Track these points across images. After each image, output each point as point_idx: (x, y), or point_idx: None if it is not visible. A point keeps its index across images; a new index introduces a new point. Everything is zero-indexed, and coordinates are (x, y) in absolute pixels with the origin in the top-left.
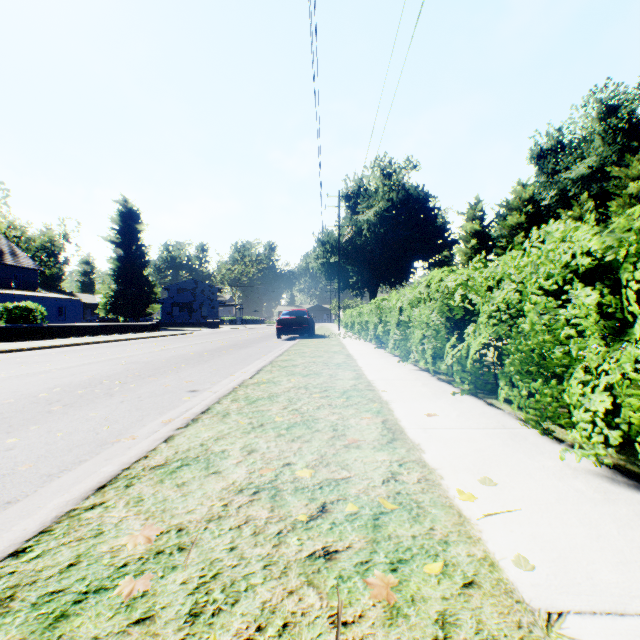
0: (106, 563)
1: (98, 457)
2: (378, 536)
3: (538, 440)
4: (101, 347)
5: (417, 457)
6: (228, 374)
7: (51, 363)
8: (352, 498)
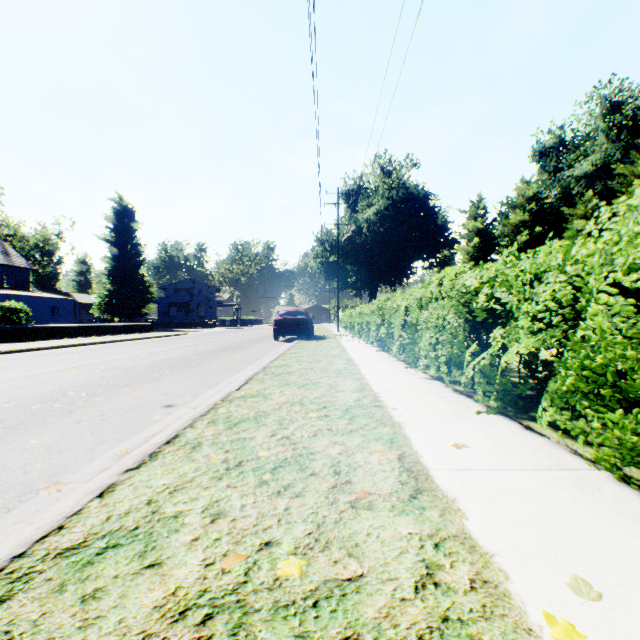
0: None
1: (5, 518)
2: None
3: (617, 491)
4: (86, 350)
5: (458, 528)
6: (214, 383)
7: (21, 369)
8: (369, 635)
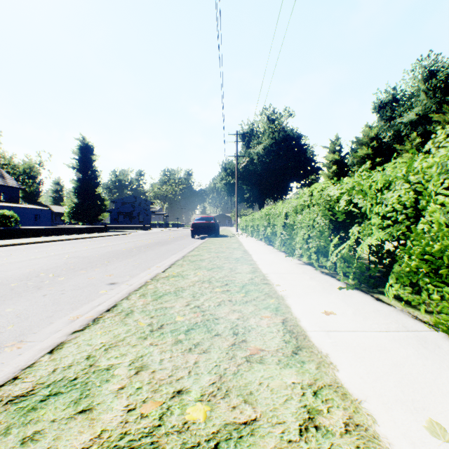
0: None
1: None
2: None
3: None
4: (57, 244)
5: (332, 379)
6: (147, 267)
7: (8, 257)
8: None
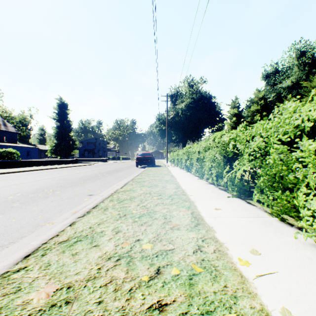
0: (17, 314)
1: (32, 234)
2: (192, 292)
3: (279, 224)
4: (47, 171)
5: (212, 235)
6: (110, 186)
7: (19, 180)
8: (175, 263)
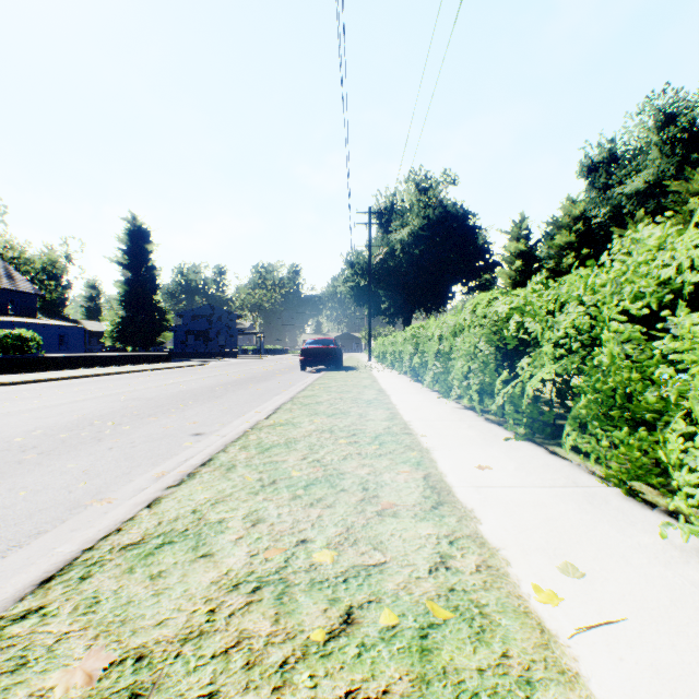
0: None
1: (62, 527)
2: (428, 670)
3: (623, 504)
4: (102, 380)
5: (472, 530)
6: (241, 413)
7: (39, 399)
8: (389, 599)
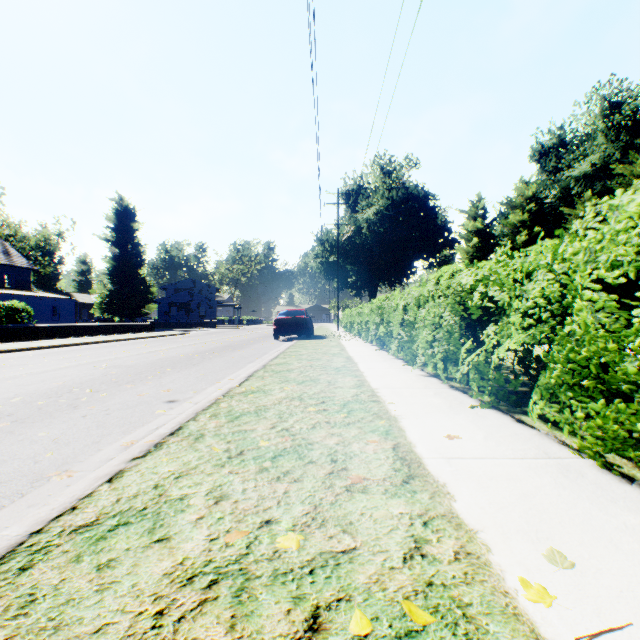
0: None
1: (20, 502)
2: None
3: (599, 477)
4: (88, 348)
5: (446, 509)
6: (215, 380)
7: (25, 367)
8: (360, 596)
